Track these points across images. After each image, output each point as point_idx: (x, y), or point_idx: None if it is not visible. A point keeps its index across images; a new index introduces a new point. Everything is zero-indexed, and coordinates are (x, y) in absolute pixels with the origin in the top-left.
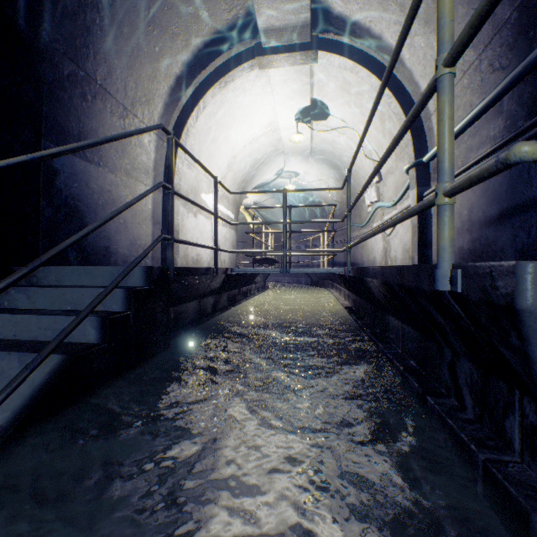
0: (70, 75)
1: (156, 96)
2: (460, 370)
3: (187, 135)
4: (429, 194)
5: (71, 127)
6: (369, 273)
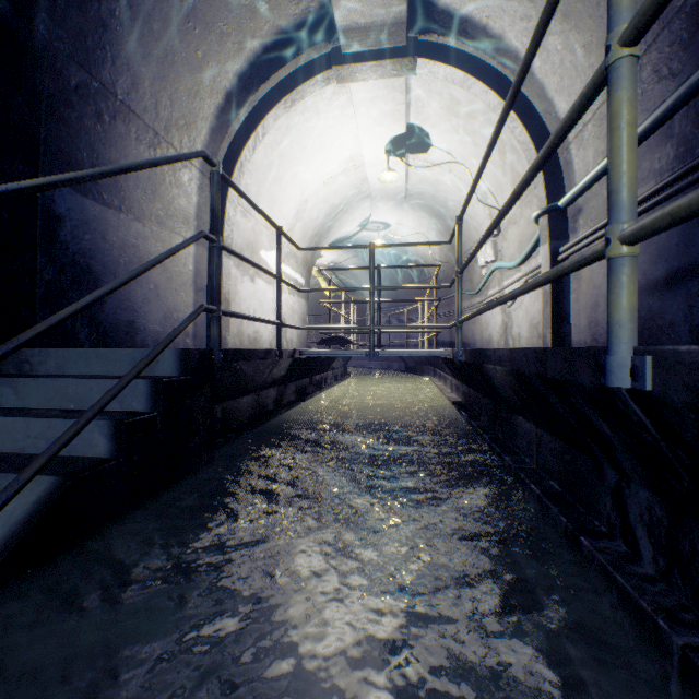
0: (79, 86)
1: (199, 118)
2: (631, 501)
3: (241, 172)
4: (566, 250)
5: (81, 158)
6: (491, 358)
